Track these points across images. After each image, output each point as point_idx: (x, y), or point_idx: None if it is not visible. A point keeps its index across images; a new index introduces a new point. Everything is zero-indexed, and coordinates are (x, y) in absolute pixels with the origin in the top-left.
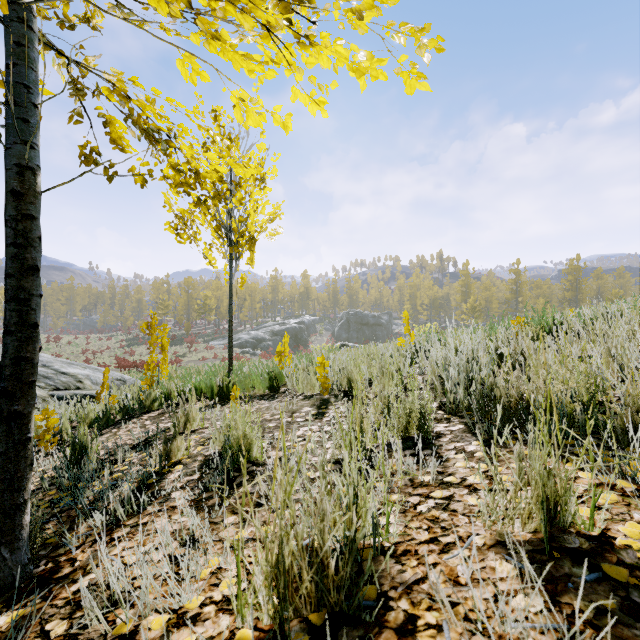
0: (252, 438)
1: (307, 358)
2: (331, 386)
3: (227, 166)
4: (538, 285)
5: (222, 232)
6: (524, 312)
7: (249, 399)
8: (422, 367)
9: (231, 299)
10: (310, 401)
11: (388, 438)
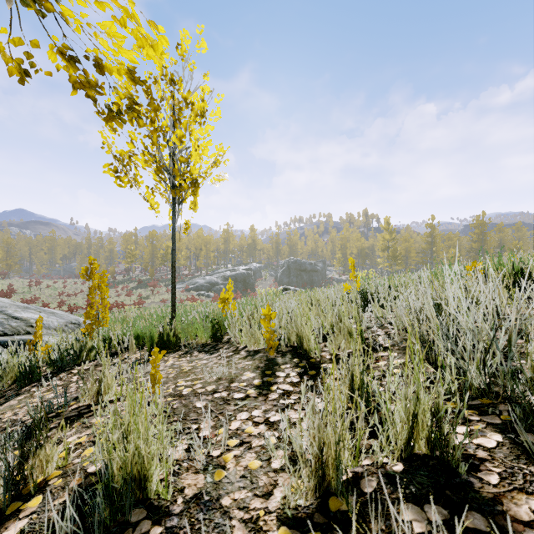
0: (150, 461)
1: (252, 304)
2: (277, 338)
3: (170, 109)
4: (449, 237)
5: (163, 175)
6: (438, 260)
7: (189, 349)
8: (380, 318)
9: (174, 244)
10: (253, 361)
11: (378, 459)
